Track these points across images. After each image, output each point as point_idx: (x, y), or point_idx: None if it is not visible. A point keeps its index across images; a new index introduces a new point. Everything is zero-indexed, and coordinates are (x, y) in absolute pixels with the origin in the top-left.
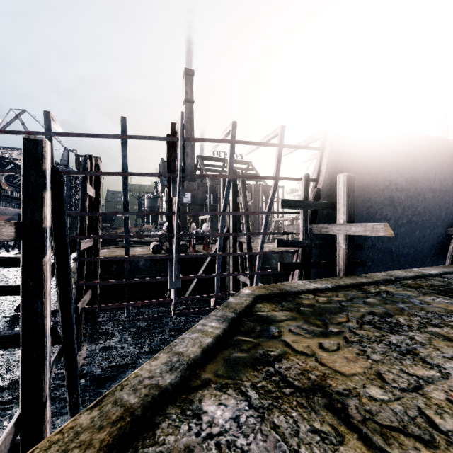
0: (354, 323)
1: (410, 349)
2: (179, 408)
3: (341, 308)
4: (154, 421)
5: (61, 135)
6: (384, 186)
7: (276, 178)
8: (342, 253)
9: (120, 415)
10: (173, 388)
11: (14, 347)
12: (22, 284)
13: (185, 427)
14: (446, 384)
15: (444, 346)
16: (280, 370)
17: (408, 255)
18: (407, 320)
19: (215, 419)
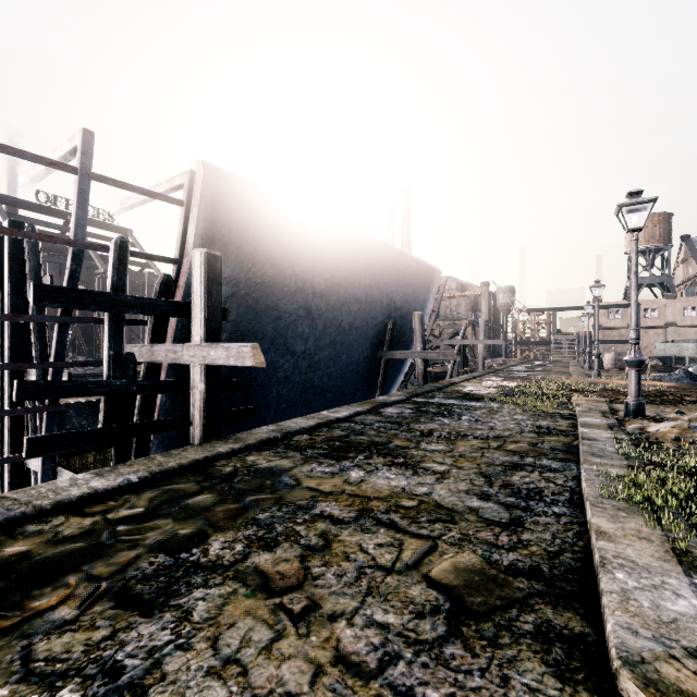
0: (77, 602)
1: (141, 674)
2: None
3: (97, 549)
4: None
5: None
6: (297, 287)
7: (76, 244)
8: (199, 400)
9: None
10: None
11: None
12: None
13: None
14: None
15: (239, 618)
16: None
17: (335, 388)
18: (224, 546)
19: None
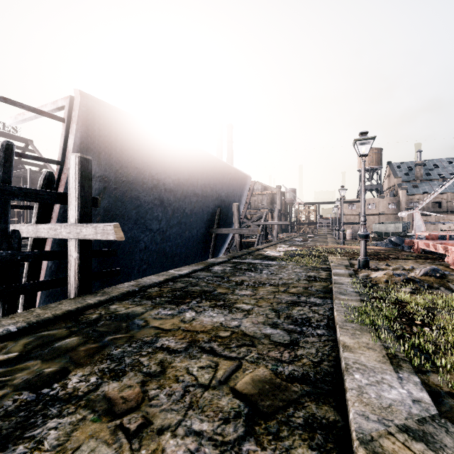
0: None
1: None
2: None
3: None
4: None
5: None
6: (153, 185)
7: None
8: (74, 265)
9: None
10: None
11: None
12: None
13: None
14: None
15: (83, 442)
16: None
17: (181, 254)
18: (81, 380)
19: None
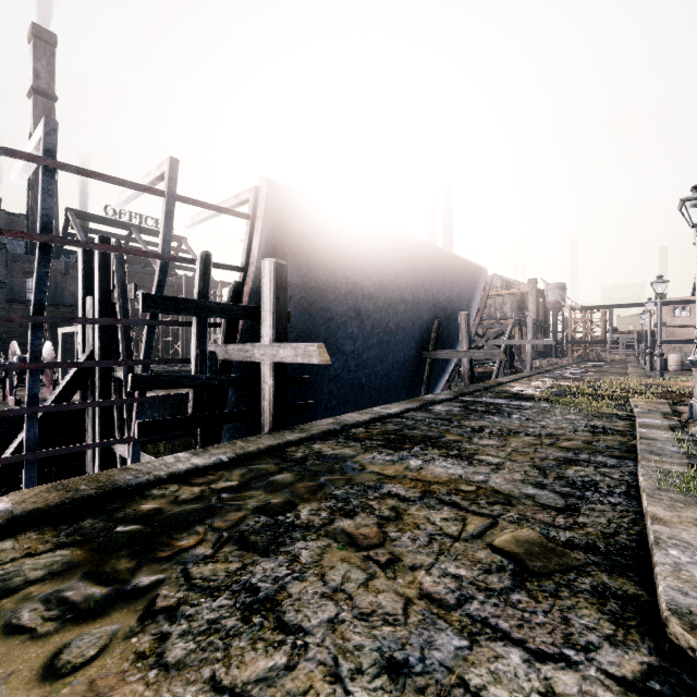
0: (210, 544)
1: (273, 593)
2: None
3: (211, 509)
4: None
5: None
6: (348, 290)
7: (163, 257)
8: (269, 394)
9: None
10: None
11: None
12: None
13: None
14: (281, 692)
15: (337, 563)
16: None
17: (381, 386)
18: (312, 513)
19: None
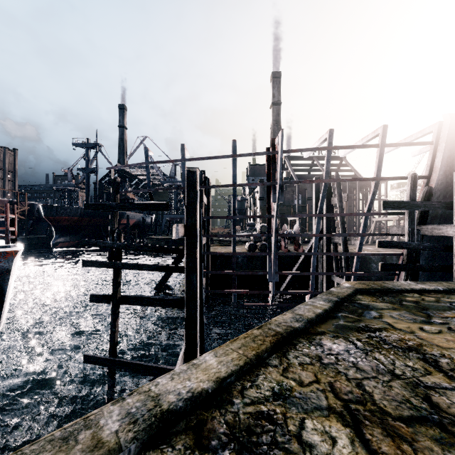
0: None
1: None
2: (307, 340)
3: (451, 307)
4: (293, 342)
5: (191, 160)
6: None
7: (376, 179)
8: None
9: (275, 334)
10: (301, 330)
11: (175, 307)
12: (186, 265)
13: (313, 348)
14: None
15: None
16: (380, 336)
17: None
18: None
19: (332, 348)
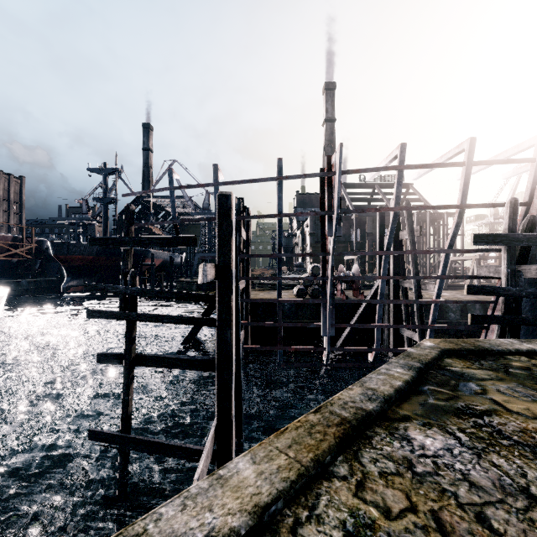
0: None
1: None
2: (386, 430)
3: None
4: (367, 434)
5: (226, 184)
6: None
7: (461, 206)
8: None
9: (340, 421)
10: (376, 414)
11: (204, 370)
12: (217, 317)
13: (397, 444)
14: None
15: None
16: (492, 423)
17: None
18: None
19: (426, 445)
